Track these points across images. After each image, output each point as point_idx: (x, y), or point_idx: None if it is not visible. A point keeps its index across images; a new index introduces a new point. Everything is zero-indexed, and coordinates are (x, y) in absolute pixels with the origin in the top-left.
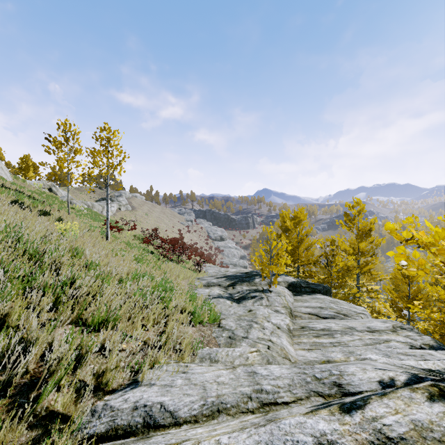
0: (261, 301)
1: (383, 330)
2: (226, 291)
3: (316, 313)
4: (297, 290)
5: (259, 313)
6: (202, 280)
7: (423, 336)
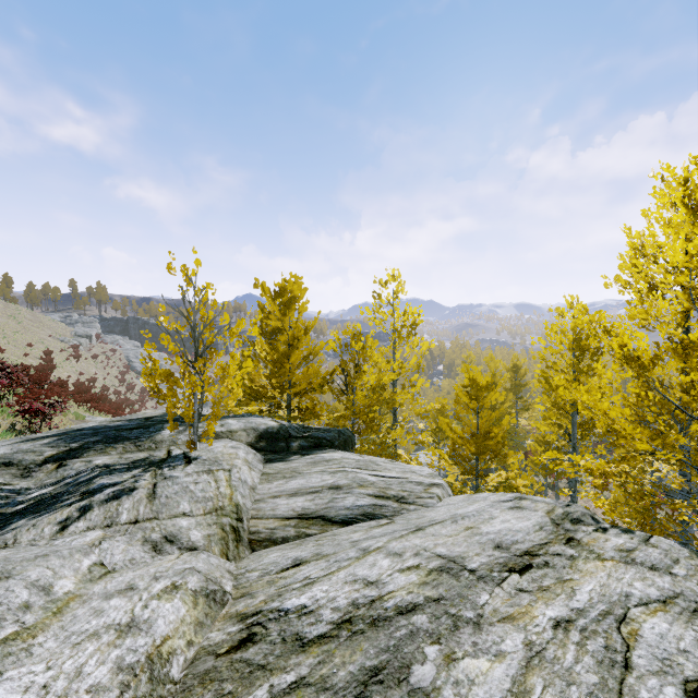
0: (117, 505)
1: (543, 545)
2: (3, 484)
3: (320, 512)
4: (280, 448)
5: None
6: None
7: (655, 540)
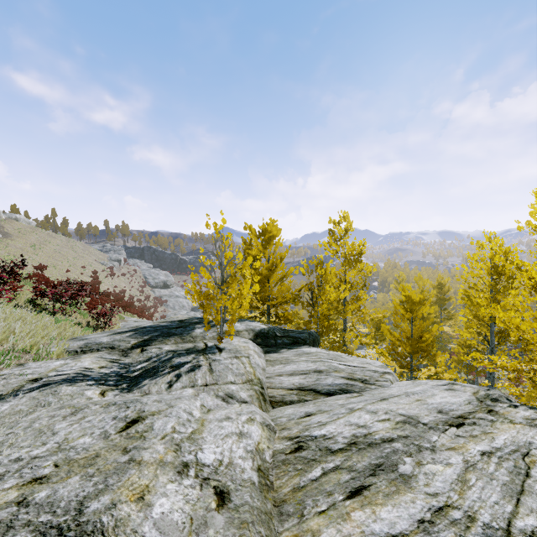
0: (194, 375)
1: (471, 413)
2: (118, 360)
3: (311, 386)
4: (271, 343)
5: (158, 431)
6: (77, 341)
7: None
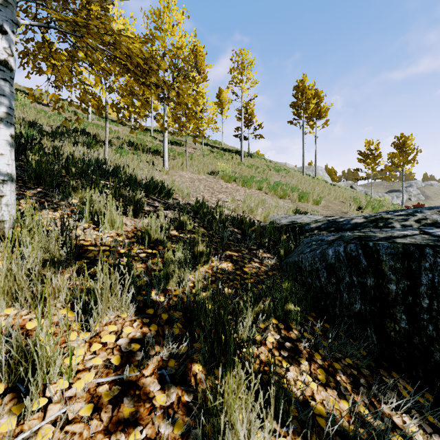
0: None
1: None
2: None
3: None
4: None
5: None
6: None
7: None
